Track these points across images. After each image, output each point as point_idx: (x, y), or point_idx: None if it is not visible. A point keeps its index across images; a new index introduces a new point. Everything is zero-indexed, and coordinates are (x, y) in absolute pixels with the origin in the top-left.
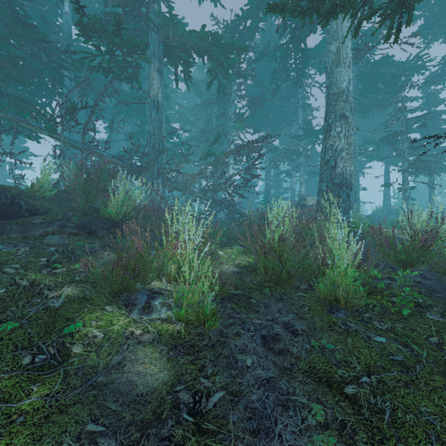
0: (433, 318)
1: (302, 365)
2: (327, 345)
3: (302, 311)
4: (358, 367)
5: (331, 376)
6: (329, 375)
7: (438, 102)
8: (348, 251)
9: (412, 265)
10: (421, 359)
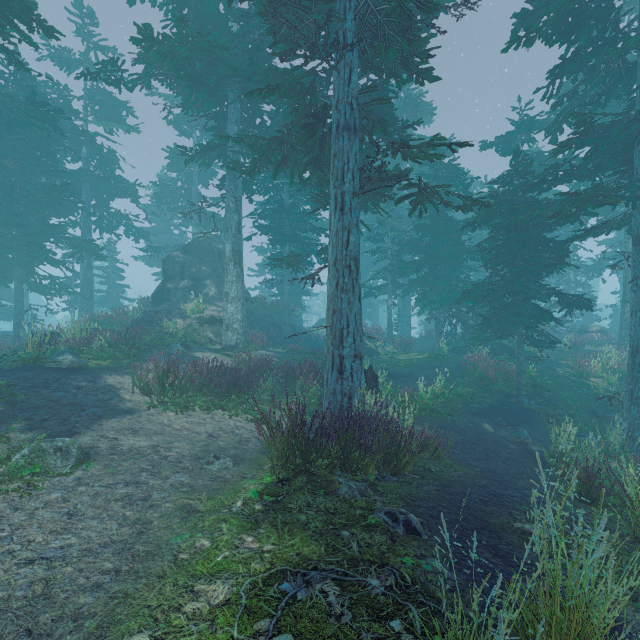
0: None
1: None
2: None
3: None
4: None
5: None
6: None
7: None
8: None
9: None
10: None
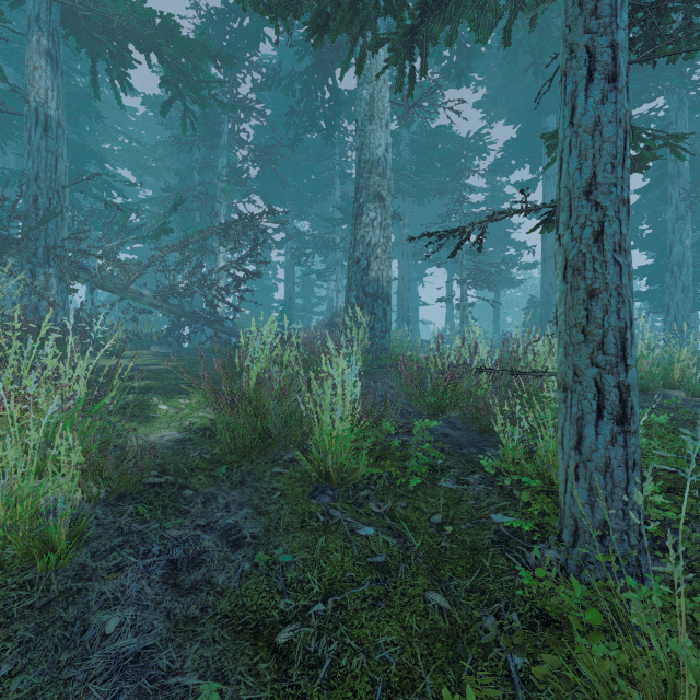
0: (447, 486)
1: (224, 605)
2: (281, 558)
3: (268, 501)
4: (316, 588)
5: (266, 616)
6: (263, 614)
7: (503, 198)
8: (347, 398)
9: (443, 410)
10: (411, 553)
